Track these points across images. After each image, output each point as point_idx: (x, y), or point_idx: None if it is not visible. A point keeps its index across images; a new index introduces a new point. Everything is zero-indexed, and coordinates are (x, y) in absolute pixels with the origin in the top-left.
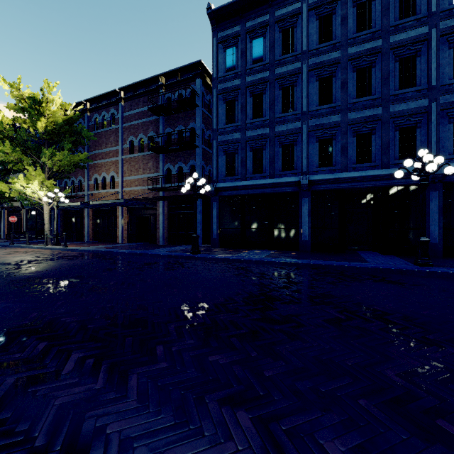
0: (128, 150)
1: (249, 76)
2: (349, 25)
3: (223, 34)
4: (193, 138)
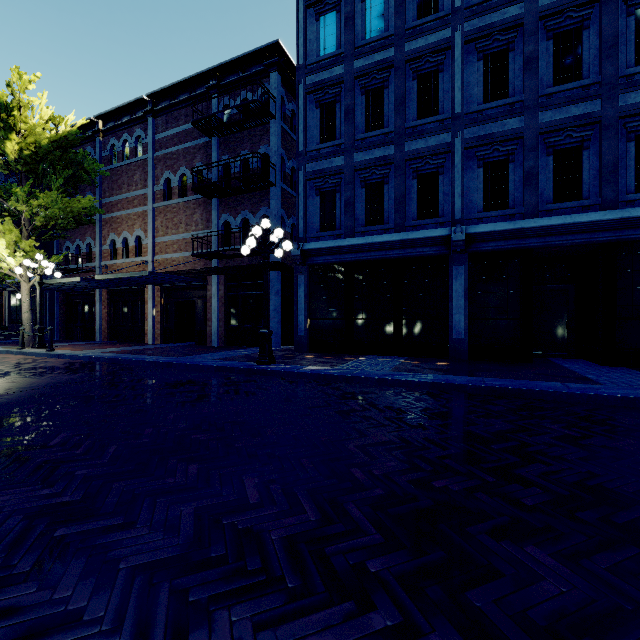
0: (163, 193)
1: (359, 58)
2: None
3: None
4: (266, 172)
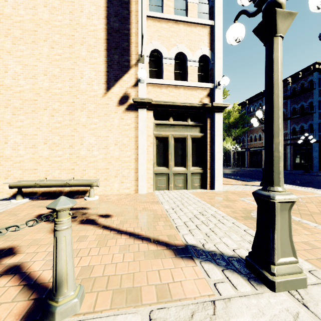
0: None
1: None
2: None
3: None
4: (311, 107)
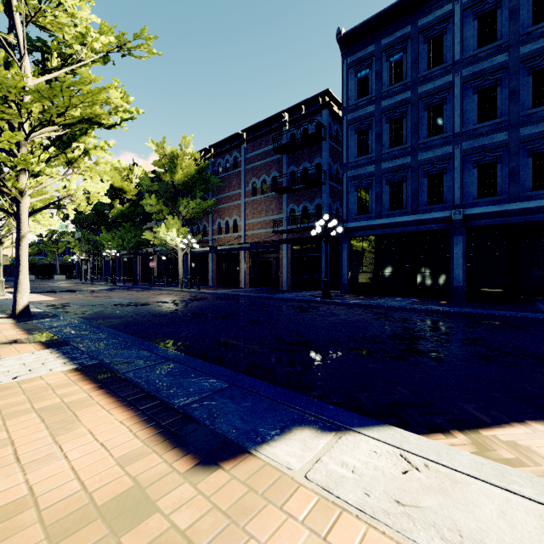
0: (251, 192)
1: (385, 100)
2: (521, 17)
3: (354, 57)
4: (319, 175)
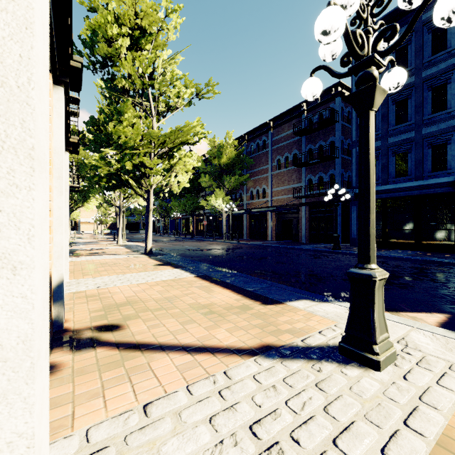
0: (276, 167)
1: None
2: None
3: None
4: (332, 150)
